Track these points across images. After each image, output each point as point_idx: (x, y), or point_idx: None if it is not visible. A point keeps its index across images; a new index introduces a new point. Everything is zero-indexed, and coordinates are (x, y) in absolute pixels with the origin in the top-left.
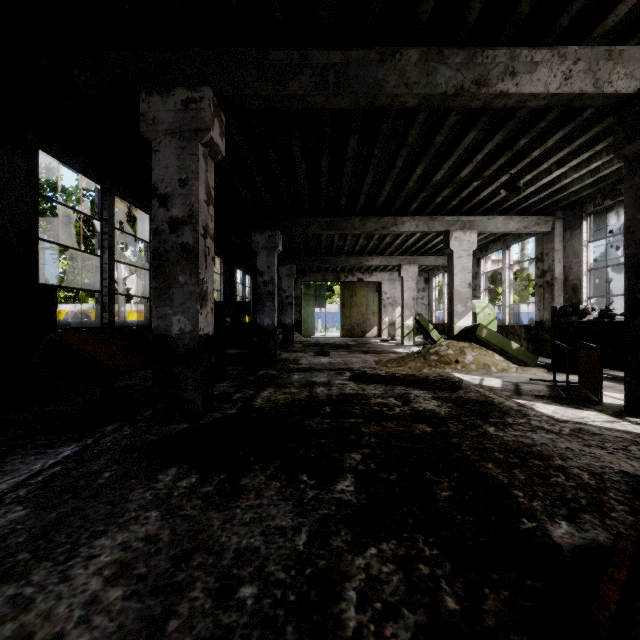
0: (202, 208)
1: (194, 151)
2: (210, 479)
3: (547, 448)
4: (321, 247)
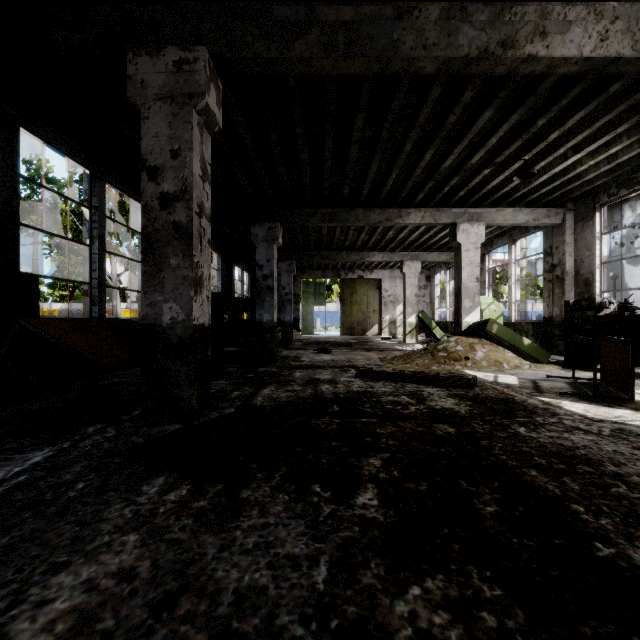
0: (197, 183)
1: (187, 118)
2: (204, 491)
3: (592, 451)
4: (322, 242)
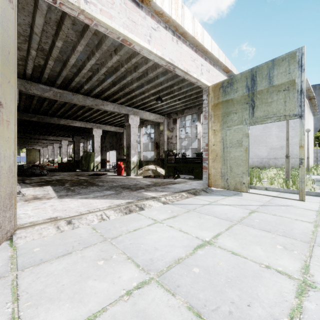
0: None
1: None
2: None
3: None
4: None
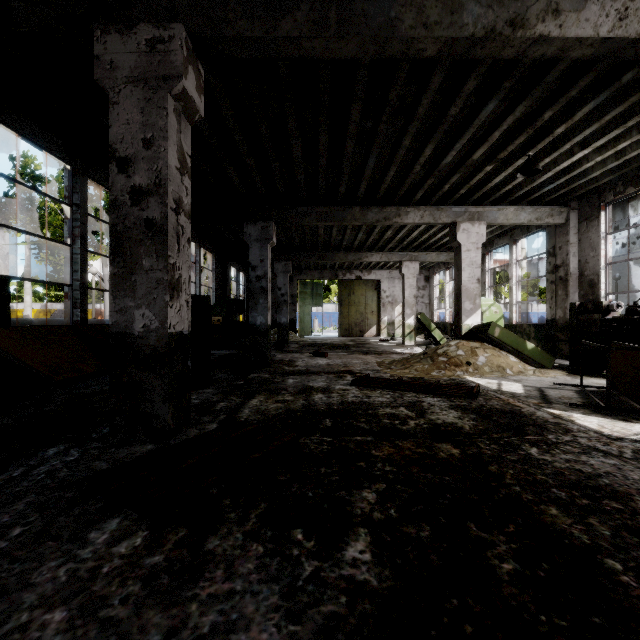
0: (173, 176)
1: (162, 103)
2: (163, 539)
3: (617, 480)
4: (318, 242)
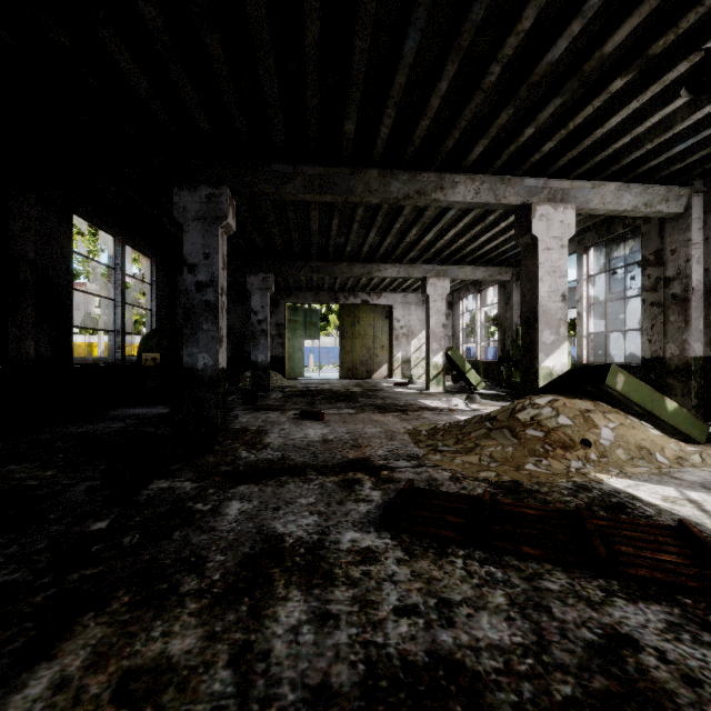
0: None
1: None
2: None
3: None
4: (311, 245)
